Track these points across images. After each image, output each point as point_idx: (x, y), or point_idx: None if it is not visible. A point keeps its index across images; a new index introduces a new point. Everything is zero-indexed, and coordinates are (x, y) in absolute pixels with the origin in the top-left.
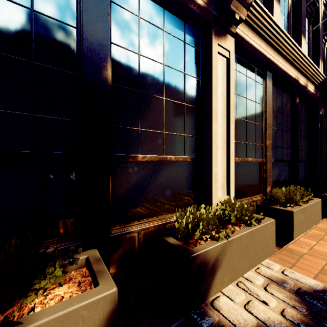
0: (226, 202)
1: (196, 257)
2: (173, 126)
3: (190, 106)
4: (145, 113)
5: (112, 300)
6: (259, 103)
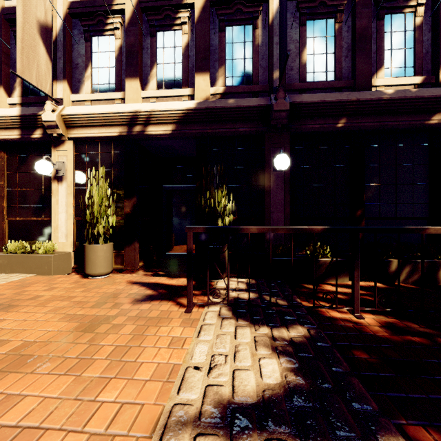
0: None
1: None
2: None
3: None
4: None
5: None
6: None
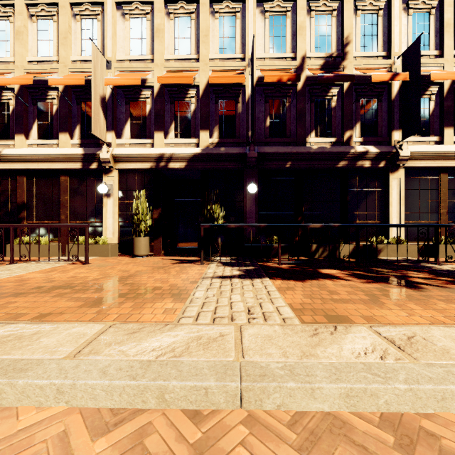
0: (393, 237)
1: (373, 246)
2: (371, 210)
3: (379, 201)
4: (359, 207)
5: (353, 246)
6: (433, 189)
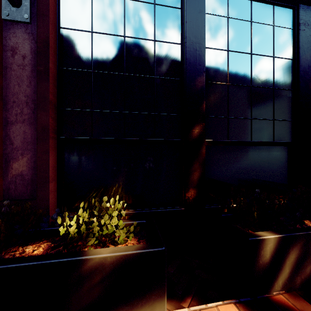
0: None
1: None
2: None
3: None
4: None
5: None
6: None
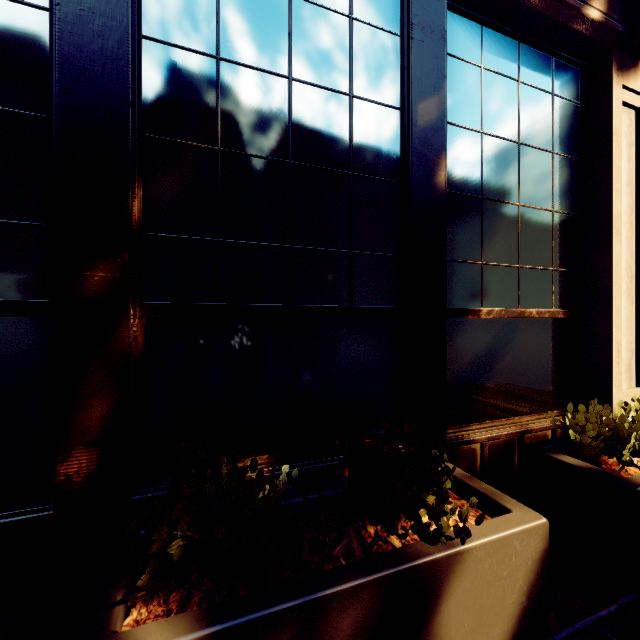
0: None
1: None
2: (534, 255)
3: (562, 214)
4: (491, 235)
5: (544, 535)
6: None
